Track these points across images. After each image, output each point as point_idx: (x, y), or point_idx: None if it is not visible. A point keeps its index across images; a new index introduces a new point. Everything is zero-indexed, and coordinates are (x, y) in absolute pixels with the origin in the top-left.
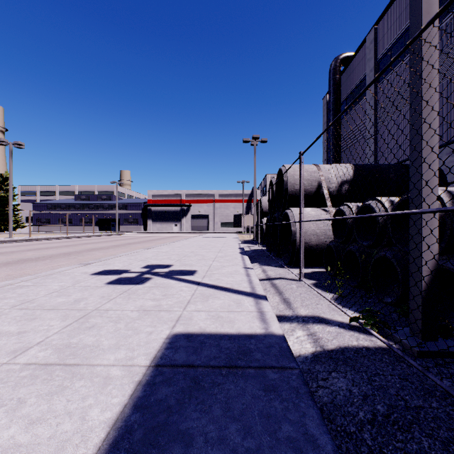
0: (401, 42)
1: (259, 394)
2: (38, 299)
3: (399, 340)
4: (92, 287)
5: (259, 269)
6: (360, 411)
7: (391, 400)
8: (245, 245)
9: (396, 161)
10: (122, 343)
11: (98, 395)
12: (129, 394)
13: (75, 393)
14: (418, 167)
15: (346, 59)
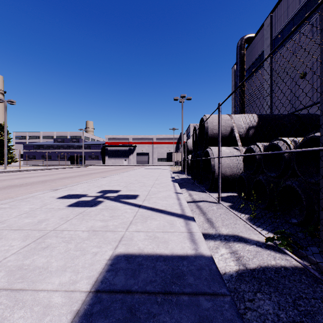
0: (290, 25)
1: None
2: (9, 219)
3: (311, 260)
4: (55, 209)
5: (187, 194)
6: None
7: None
8: (175, 174)
9: (286, 113)
10: (69, 265)
11: None
12: None
13: None
14: None
15: (249, 39)
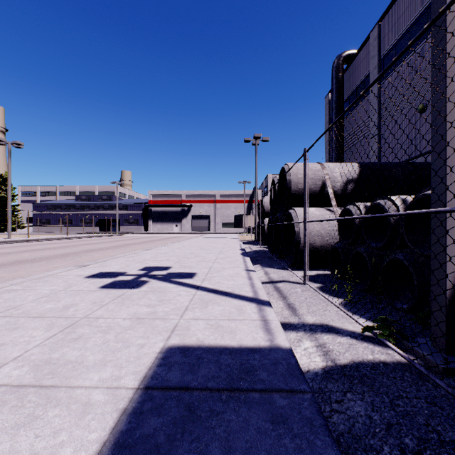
0: (406, 38)
1: (265, 428)
2: (25, 304)
3: (419, 354)
4: (84, 291)
5: (262, 272)
6: (385, 444)
7: (421, 432)
8: (246, 245)
9: (401, 160)
10: (109, 359)
11: (74, 428)
12: (110, 426)
13: (46, 425)
14: (441, 160)
15: (349, 57)
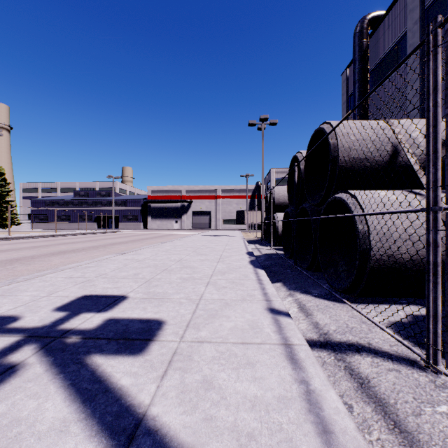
0: None
1: None
2: None
3: None
4: None
5: (292, 303)
6: None
7: None
8: (252, 246)
9: None
10: None
11: None
12: None
13: None
14: None
15: (375, 20)
